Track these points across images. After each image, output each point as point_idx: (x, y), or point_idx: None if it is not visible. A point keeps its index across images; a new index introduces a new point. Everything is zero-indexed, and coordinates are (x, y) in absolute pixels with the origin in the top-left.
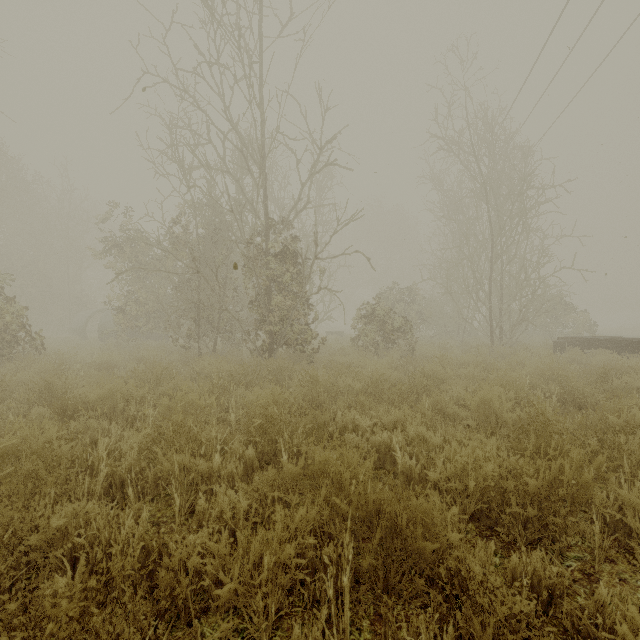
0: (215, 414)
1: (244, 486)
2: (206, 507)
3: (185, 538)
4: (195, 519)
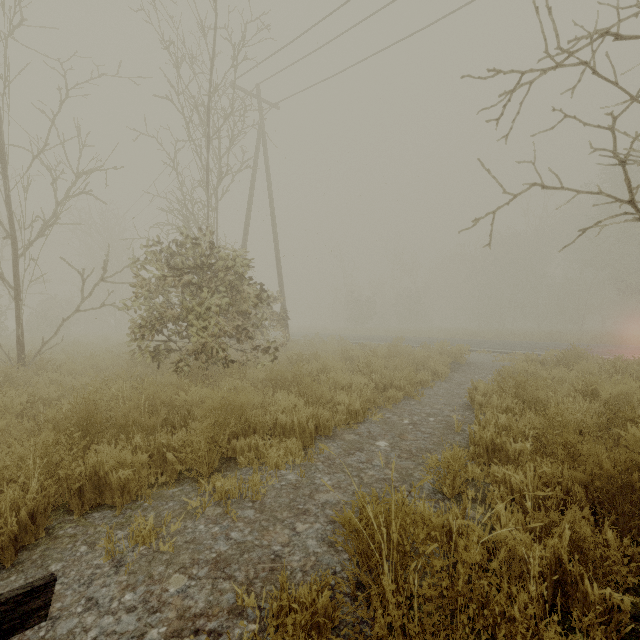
0: None
1: None
2: None
3: None
4: None
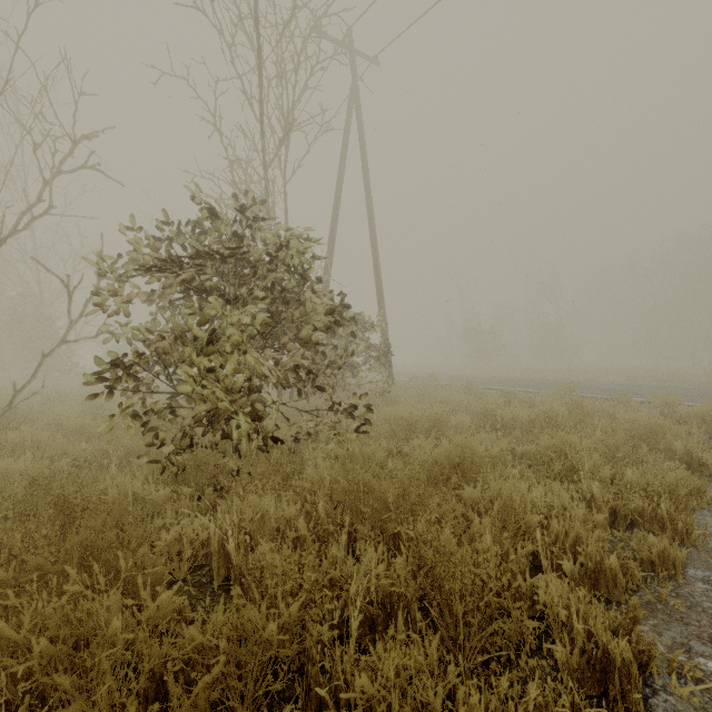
0: None
1: None
2: None
3: None
4: None
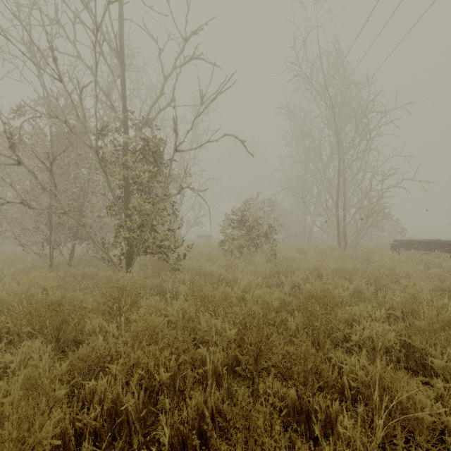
0: None
1: None
2: None
3: None
4: None
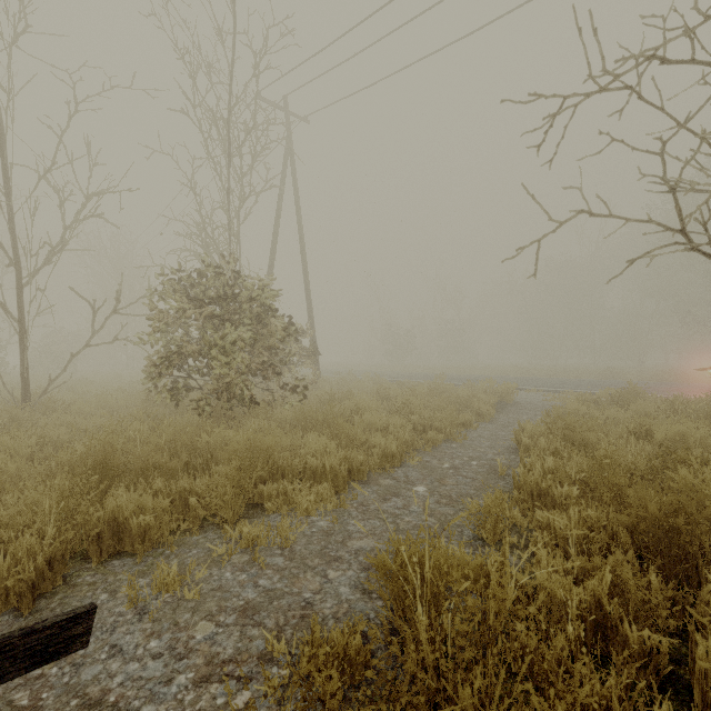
0: None
1: None
2: None
3: None
4: None
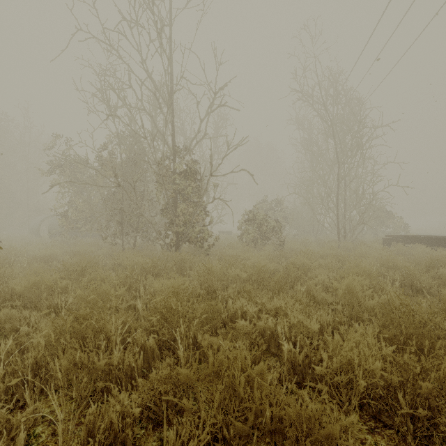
0: (127, 301)
1: (141, 380)
2: (96, 415)
3: (78, 441)
4: (84, 429)
